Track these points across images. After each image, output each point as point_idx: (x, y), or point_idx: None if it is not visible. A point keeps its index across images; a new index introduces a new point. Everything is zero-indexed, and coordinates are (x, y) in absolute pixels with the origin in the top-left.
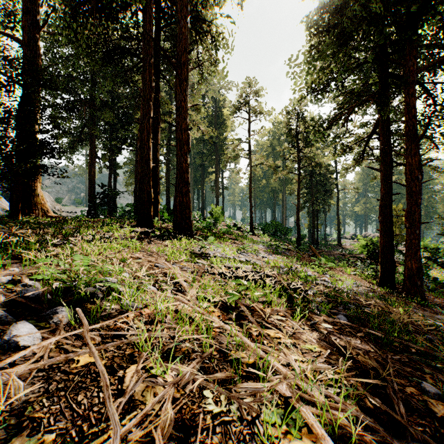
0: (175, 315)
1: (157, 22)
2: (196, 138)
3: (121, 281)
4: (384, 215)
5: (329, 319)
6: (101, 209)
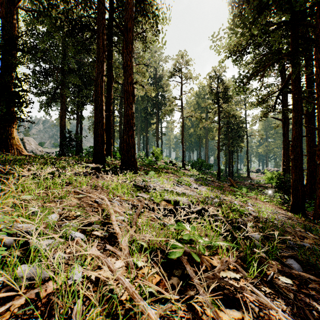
0: (93, 291)
1: (111, 4)
2: (142, 97)
3: (46, 225)
4: (295, 153)
5: (284, 269)
6: (70, 150)
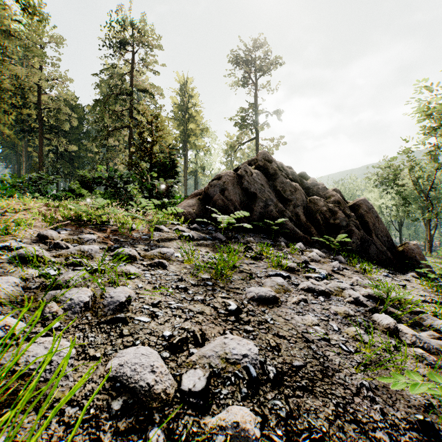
0: None
1: None
2: None
3: None
4: None
5: None
6: None
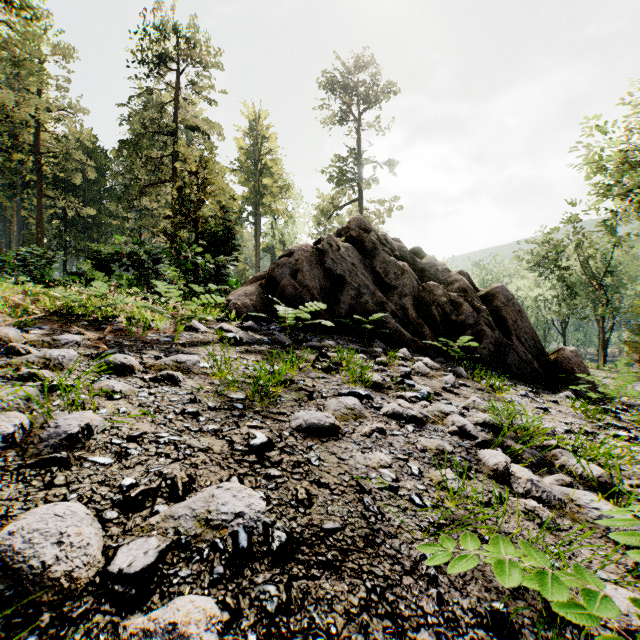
0: None
1: None
2: None
3: None
4: None
5: None
6: None
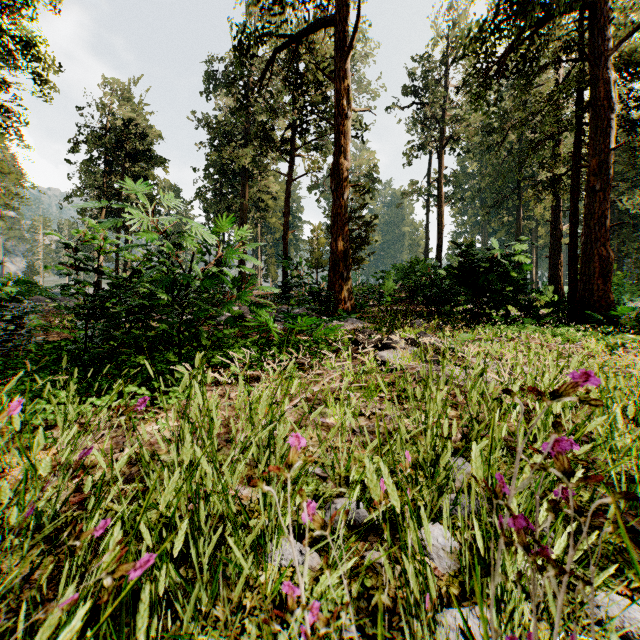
0: None
1: None
2: None
3: None
4: None
5: None
6: None
